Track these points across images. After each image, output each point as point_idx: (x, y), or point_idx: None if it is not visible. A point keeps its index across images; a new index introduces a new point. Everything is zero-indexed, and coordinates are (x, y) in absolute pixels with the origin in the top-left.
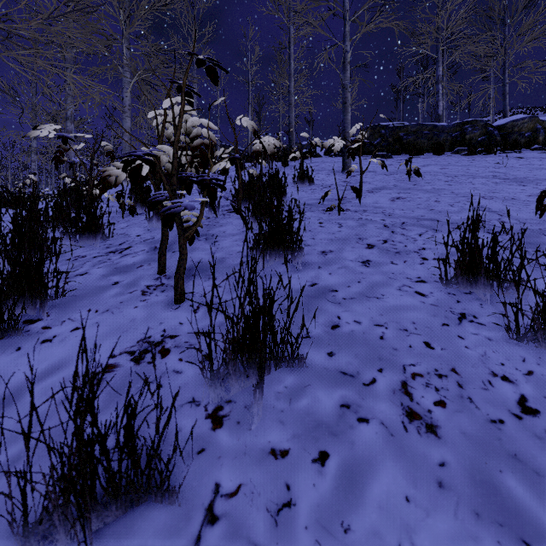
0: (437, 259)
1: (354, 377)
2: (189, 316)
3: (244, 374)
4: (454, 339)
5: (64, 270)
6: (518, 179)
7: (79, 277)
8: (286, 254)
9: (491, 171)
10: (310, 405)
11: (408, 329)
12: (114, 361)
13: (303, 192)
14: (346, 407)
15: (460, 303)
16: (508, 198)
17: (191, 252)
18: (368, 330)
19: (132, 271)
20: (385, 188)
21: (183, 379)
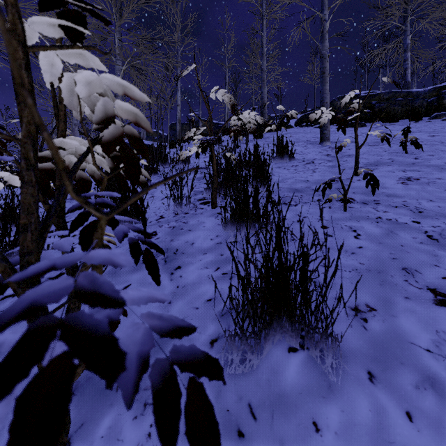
0: None
1: None
2: None
3: None
4: None
5: None
6: None
7: None
8: (294, 330)
9: None
10: None
11: None
12: None
13: (284, 170)
14: None
15: None
16: None
17: None
18: None
19: None
20: (380, 163)
21: None
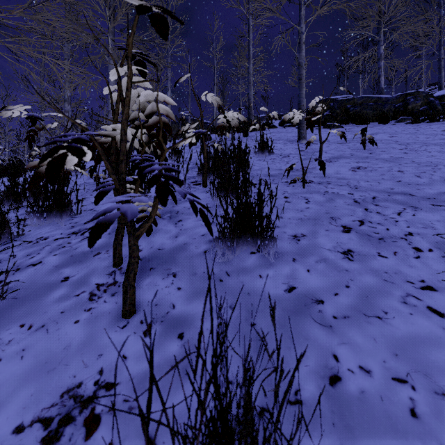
0: None
1: None
2: (137, 343)
3: None
4: None
5: (19, 258)
6: None
7: (31, 269)
8: (254, 242)
9: (441, 138)
10: None
11: None
12: (18, 442)
13: (264, 162)
14: None
15: None
16: None
17: (153, 234)
18: (387, 392)
19: (87, 261)
20: (342, 157)
21: None
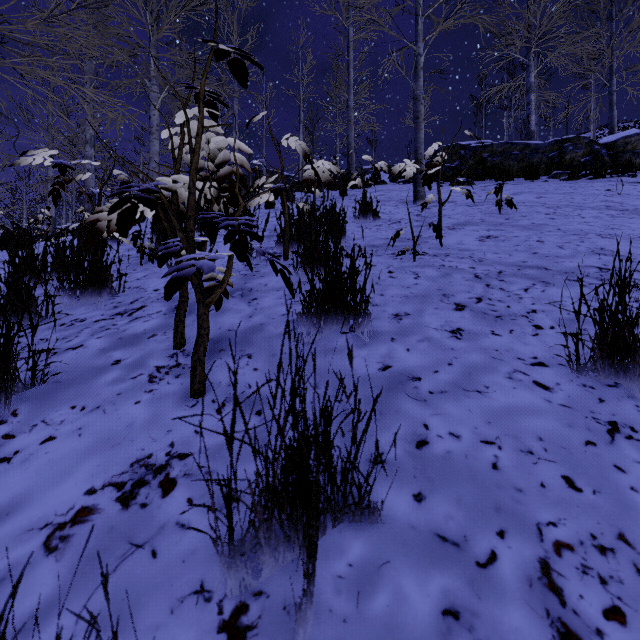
0: (563, 334)
1: (460, 547)
2: (210, 420)
3: (283, 542)
4: (609, 471)
5: (53, 341)
6: (639, 210)
7: (71, 352)
8: (346, 320)
9: (603, 200)
10: (391, 609)
11: (533, 451)
12: (92, 501)
13: (366, 229)
14: (453, 616)
15: (604, 403)
16: (634, 236)
17: (221, 314)
18: (473, 451)
19: (141, 344)
20: (469, 223)
21: (190, 541)
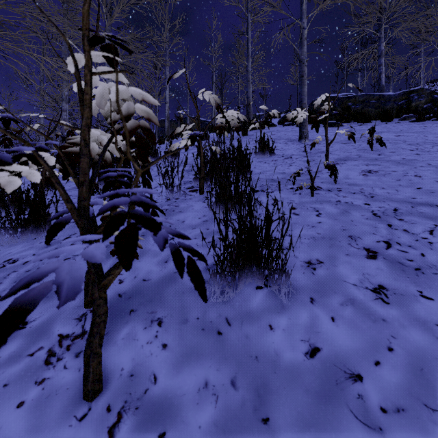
0: None
1: None
2: None
3: None
4: None
5: None
6: None
7: None
8: (261, 274)
9: None
10: None
11: None
12: None
13: (265, 164)
14: None
15: None
16: None
17: (139, 257)
18: None
19: (55, 297)
20: (349, 158)
21: None
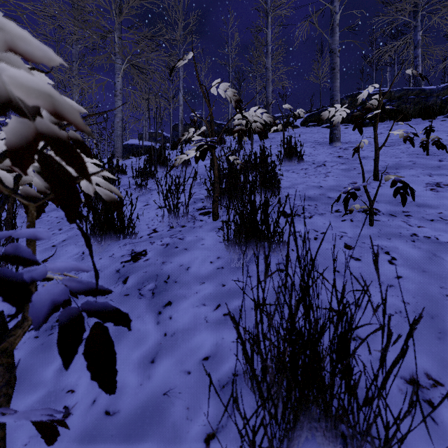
0: None
1: None
2: None
3: None
4: None
5: None
6: None
7: None
8: (331, 429)
9: None
10: None
11: None
12: None
13: (293, 174)
14: None
15: None
16: None
17: None
18: None
19: None
20: (401, 166)
21: None
